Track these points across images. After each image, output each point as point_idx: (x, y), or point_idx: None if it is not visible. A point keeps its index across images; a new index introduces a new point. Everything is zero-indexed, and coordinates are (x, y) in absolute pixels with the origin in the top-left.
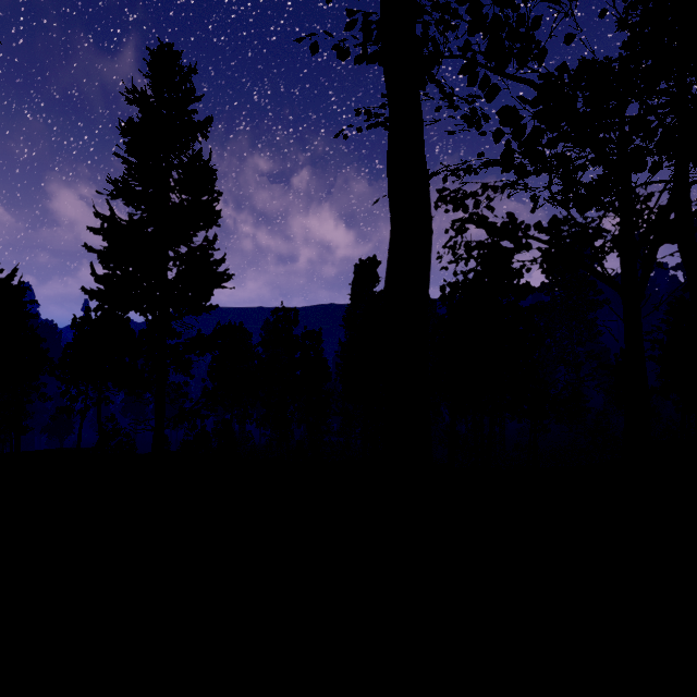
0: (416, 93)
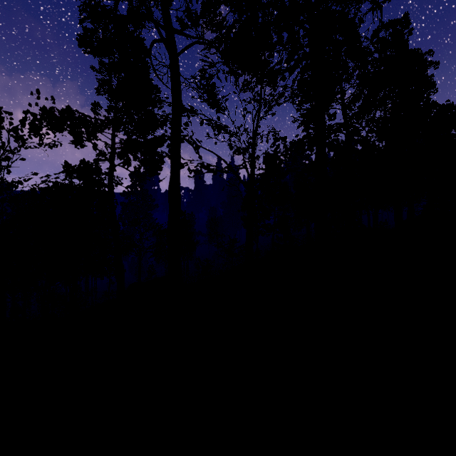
0: None
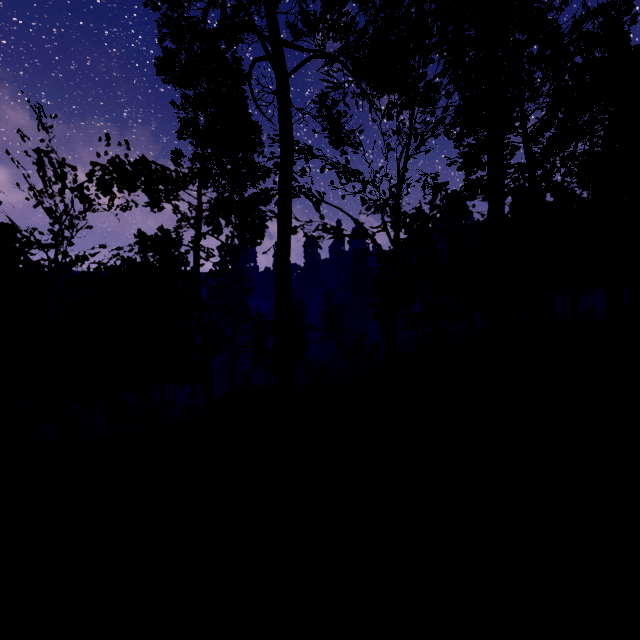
0: None
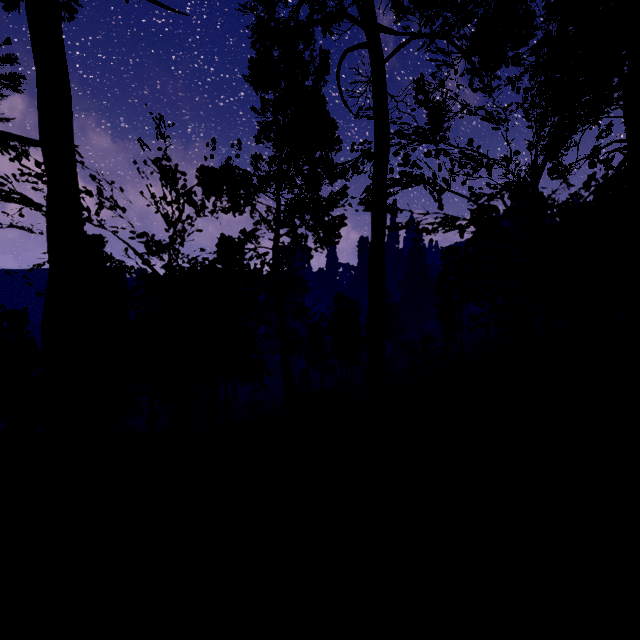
0: (72, 173)
